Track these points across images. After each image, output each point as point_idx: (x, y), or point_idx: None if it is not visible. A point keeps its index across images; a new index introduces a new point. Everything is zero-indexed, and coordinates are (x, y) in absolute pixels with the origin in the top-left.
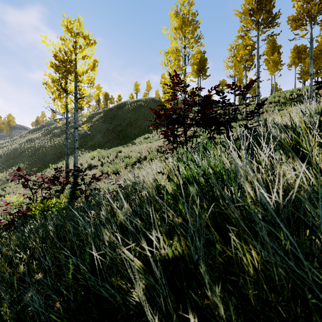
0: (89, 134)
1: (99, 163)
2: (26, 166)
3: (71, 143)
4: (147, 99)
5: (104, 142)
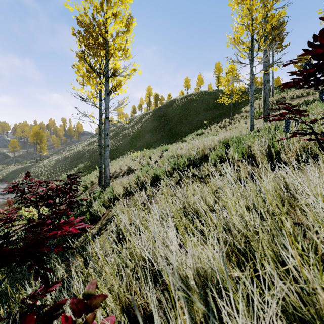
0: (138, 134)
1: (139, 165)
2: (84, 167)
3: (122, 145)
4: (199, 92)
5: (153, 142)
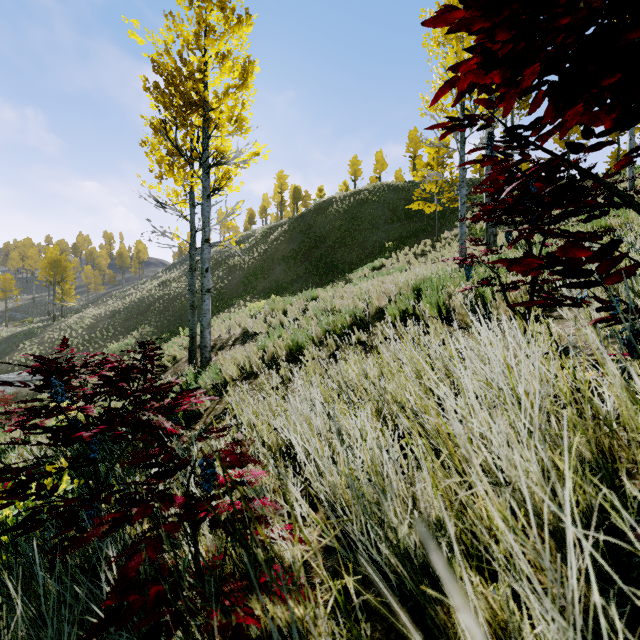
0: (260, 266)
1: (264, 327)
2: (154, 331)
3: (228, 286)
4: (378, 186)
5: (289, 282)
